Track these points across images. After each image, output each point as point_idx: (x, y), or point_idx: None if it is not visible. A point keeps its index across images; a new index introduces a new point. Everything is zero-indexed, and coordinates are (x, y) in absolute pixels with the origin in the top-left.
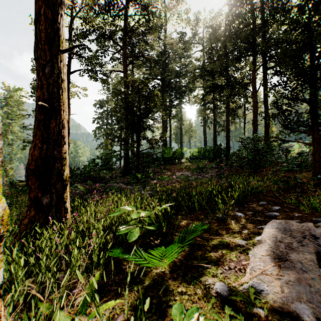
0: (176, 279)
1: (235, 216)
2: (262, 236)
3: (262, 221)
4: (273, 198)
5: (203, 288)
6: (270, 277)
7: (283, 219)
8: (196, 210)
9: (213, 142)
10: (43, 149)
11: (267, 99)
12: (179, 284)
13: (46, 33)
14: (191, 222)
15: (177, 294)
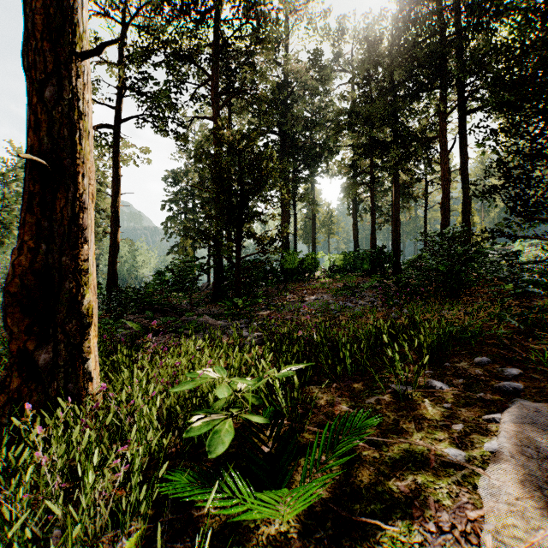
0: None
1: (430, 388)
2: (502, 444)
3: (488, 402)
4: (501, 351)
5: None
6: None
7: (534, 399)
8: (348, 374)
9: (371, 241)
10: (40, 252)
11: (466, 166)
12: None
13: (46, 16)
14: (340, 401)
15: None
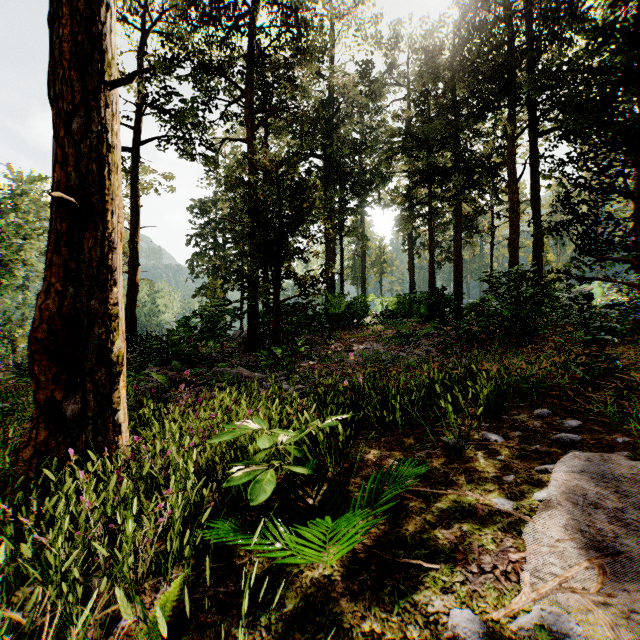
0: (358, 596)
1: (485, 441)
2: (551, 492)
3: (544, 453)
4: (563, 402)
5: (422, 621)
6: (582, 597)
7: (591, 450)
8: (398, 428)
9: (429, 282)
10: (68, 295)
11: (537, 196)
12: (365, 609)
13: (74, 44)
14: (388, 455)
15: (362, 637)
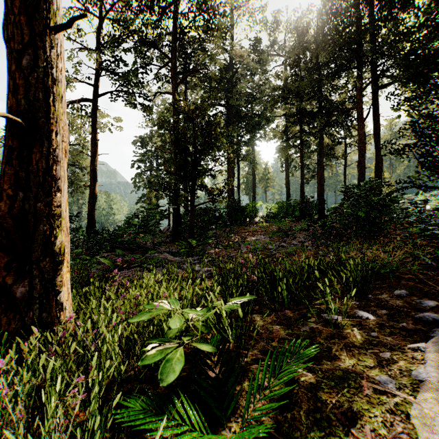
0: None
1: (358, 318)
2: (429, 373)
3: (411, 331)
4: (417, 284)
5: None
6: None
7: None
8: (285, 304)
9: (301, 193)
10: (18, 199)
11: (378, 131)
12: None
13: None
14: (278, 329)
15: None
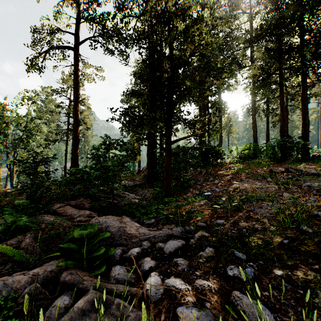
0: None
1: None
2: None
3: None
4: None
5: None
6: None
7: None
8: None
9: (281, 132)
10: None
11: None
12: None
13: None
14: None
15: None
